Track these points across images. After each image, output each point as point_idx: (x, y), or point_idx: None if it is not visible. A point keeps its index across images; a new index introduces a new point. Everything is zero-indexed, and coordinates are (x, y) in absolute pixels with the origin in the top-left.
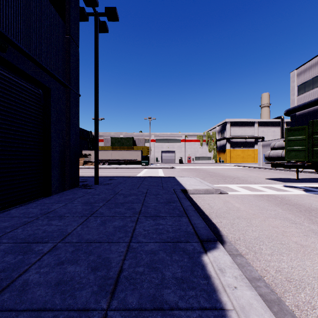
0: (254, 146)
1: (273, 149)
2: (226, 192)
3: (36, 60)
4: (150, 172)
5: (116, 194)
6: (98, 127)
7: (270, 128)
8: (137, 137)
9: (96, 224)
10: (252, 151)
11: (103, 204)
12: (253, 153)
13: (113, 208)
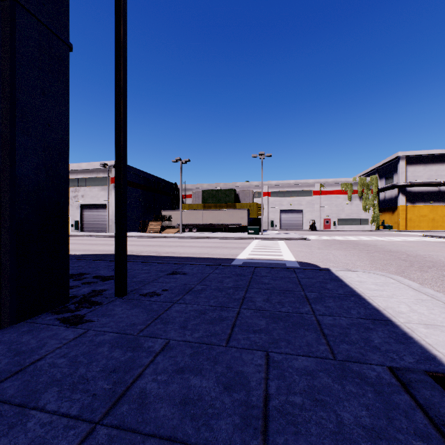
0: None
1: None
2: None
3: None
4: (264, 249)
5: (106, 416)
6: (124, 137)
7: None
8: (242, 189)
9: None
10: None
11: None
12: None
13: None
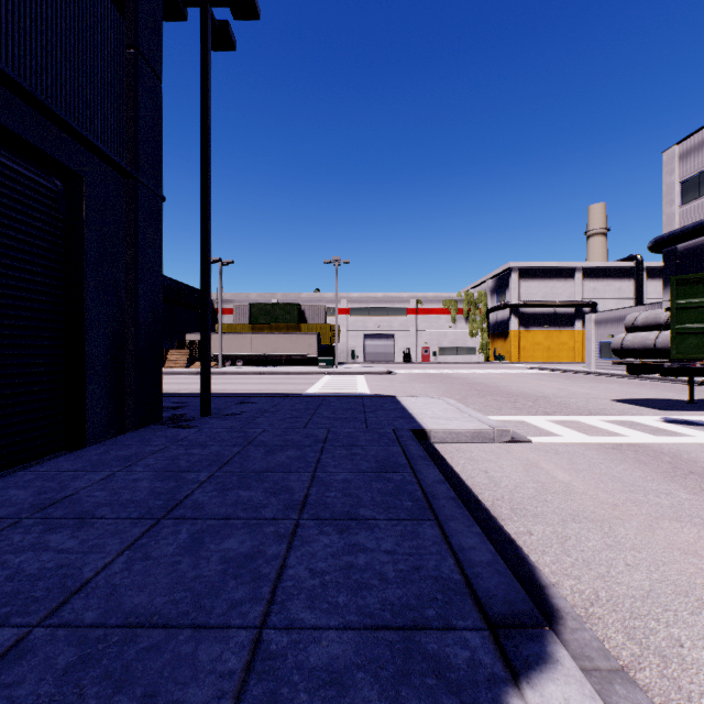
0: (574, 324)
1: (632, 331)
2: (525, 438)
3: (38, 100)
4: (338, 384)
5: (248, 444)
6: (209, 276)
7: (611, 282)
8: (310, 303)
9: (172, 548)
10: (570, 335)
11: (209, 477)
12: (571, 339)
13: (232, 489)
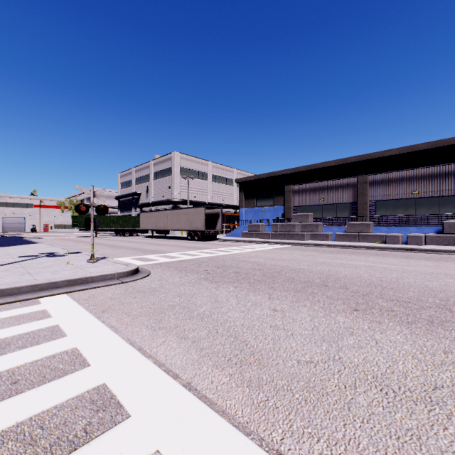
0: None
1: None
2: (43, 238)
3: None
4: None
5: None
6: None
7: None
8: None
9: None
10: None
11: None
12: None
13: None
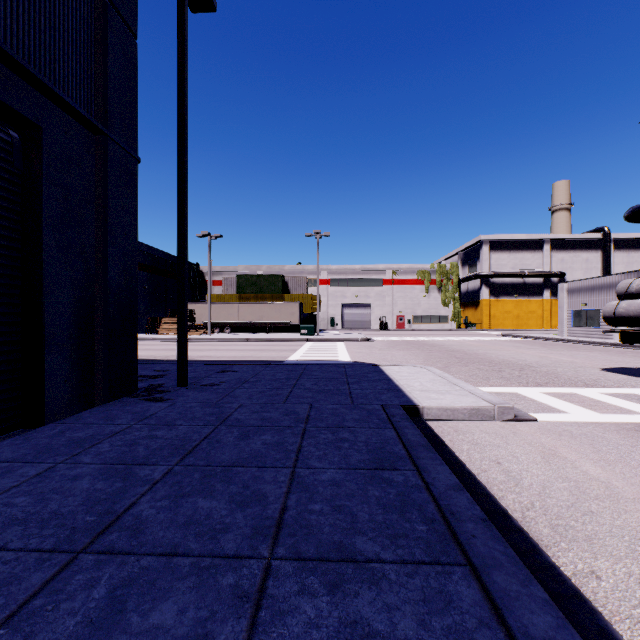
0: (543, 293)
1: (625, 298)
2: (530, 415)
3: None
4: (319, 351)
5: (221, 424)
6: (186, 242)
7: (578, 253)
8: (292, 275)
9: (73, 624)
10: (538, 304)
11: (165, 473)
12: (539, 307)
13: (189, 494)
